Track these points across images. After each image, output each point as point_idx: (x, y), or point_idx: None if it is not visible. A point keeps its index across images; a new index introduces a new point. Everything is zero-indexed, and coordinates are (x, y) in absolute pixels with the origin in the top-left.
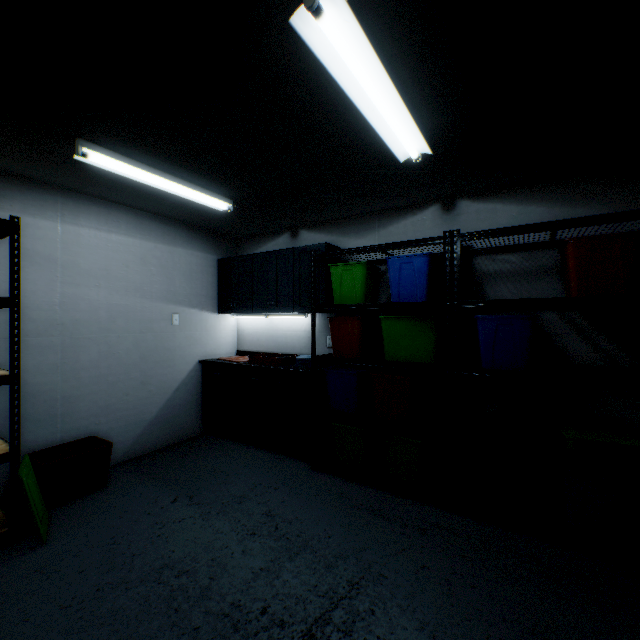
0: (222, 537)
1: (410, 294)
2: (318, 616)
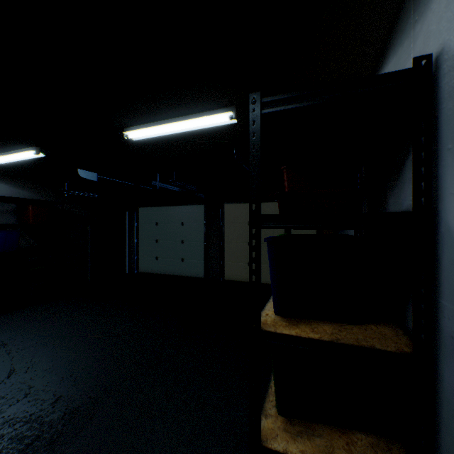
0: None
1: None
2: None
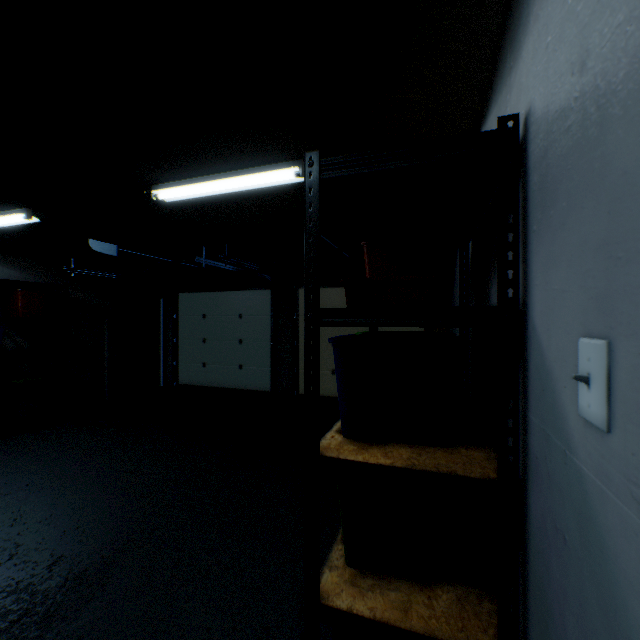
0: None
1: None
2: None
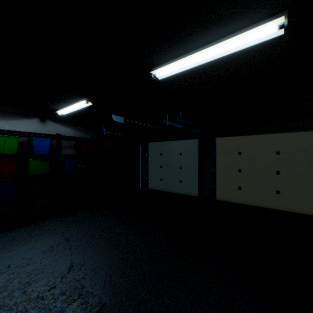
0: (0, 258)
1: (43, 151)
2: (64, 238)
